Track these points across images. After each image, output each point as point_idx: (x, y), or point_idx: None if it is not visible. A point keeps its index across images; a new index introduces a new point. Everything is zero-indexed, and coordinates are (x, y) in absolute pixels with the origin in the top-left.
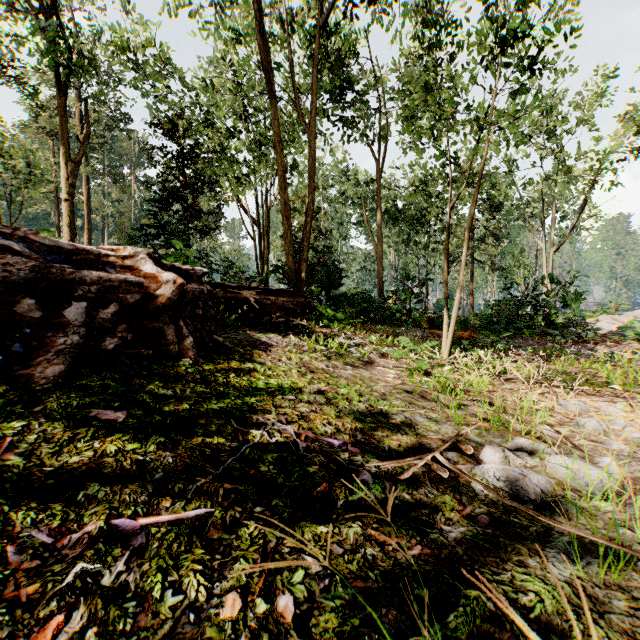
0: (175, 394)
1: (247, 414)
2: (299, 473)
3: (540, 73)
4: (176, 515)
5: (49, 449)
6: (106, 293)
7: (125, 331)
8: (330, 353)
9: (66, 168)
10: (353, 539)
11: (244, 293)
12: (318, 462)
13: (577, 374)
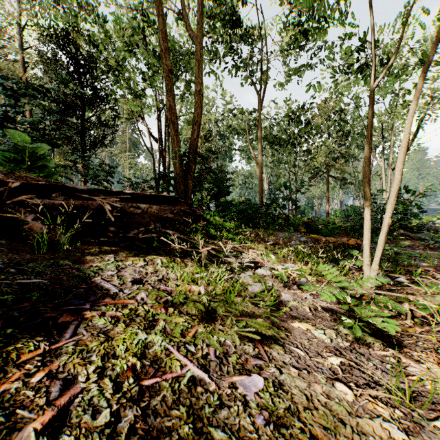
0: None
1: None
2: None
3: None
4: None
5: None
6: None
7: None
8: (215, 294)
9: None
10: None
11: (98, 199)
12: None
13: None
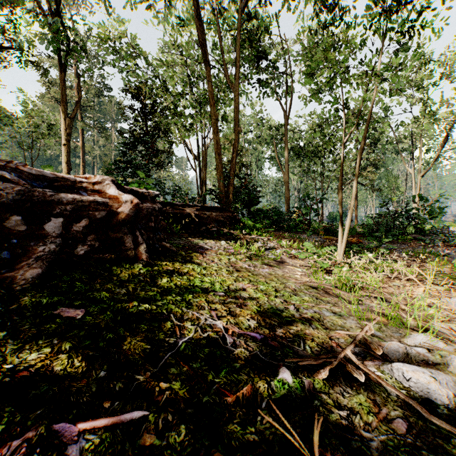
0: (128, 292)
1: (185, 309)
2: (227, 369)
3: (419, 33)
4: (112, 419)
5: (14, 346)
6: (79, 211)
7: (93, 240)
8: (251, 255)
9: (64, 122)
10: (278, 447)
11: (187, 209)
12: (243, 357)
13: (451, 273)
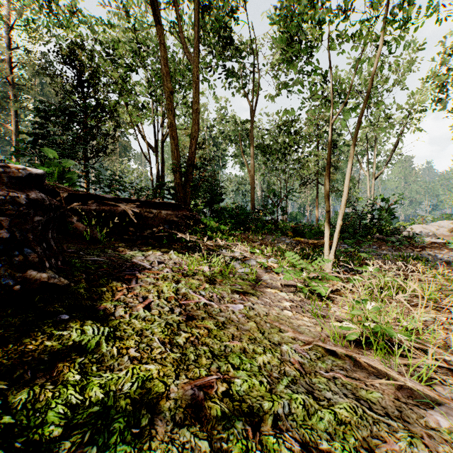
0: None
1: None
2: None
3: None
4: None
5: None
6: None
7: None
8: (214, 272)
9: None
10: None
11: (122, 205)
12: None
13: None
